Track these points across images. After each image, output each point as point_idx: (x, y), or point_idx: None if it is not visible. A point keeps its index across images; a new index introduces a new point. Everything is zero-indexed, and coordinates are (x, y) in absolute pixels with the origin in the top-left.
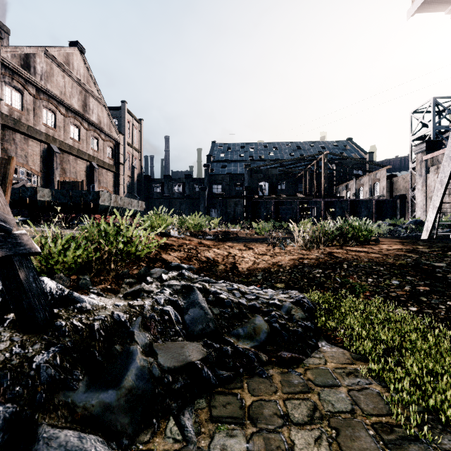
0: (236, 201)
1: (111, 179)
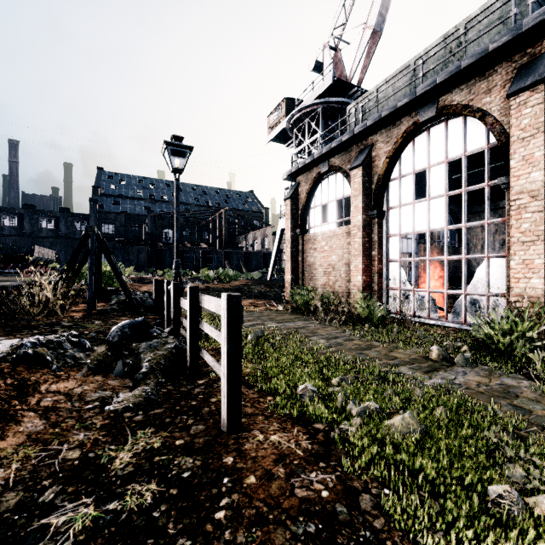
0: (140, 249)
1: None
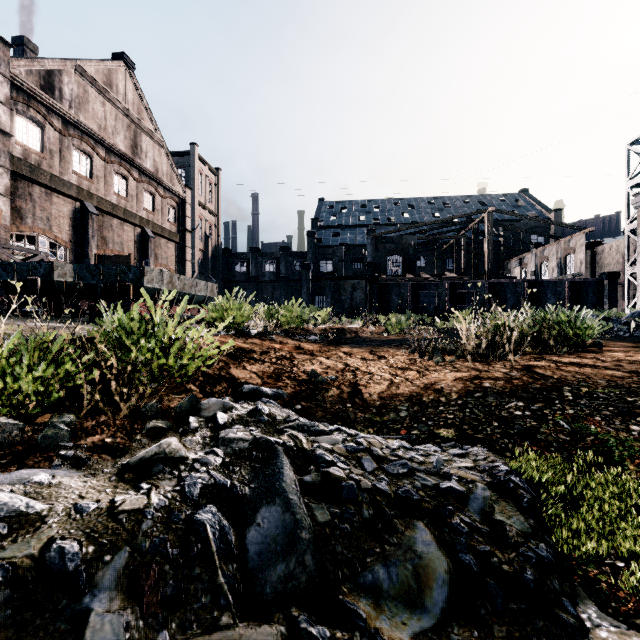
0: (354, 284)
1: (174, 253)
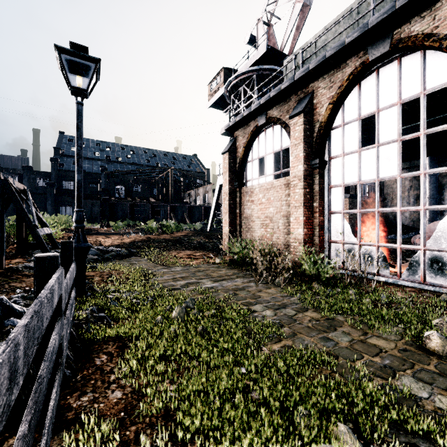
0: (93, 202)
1: None
